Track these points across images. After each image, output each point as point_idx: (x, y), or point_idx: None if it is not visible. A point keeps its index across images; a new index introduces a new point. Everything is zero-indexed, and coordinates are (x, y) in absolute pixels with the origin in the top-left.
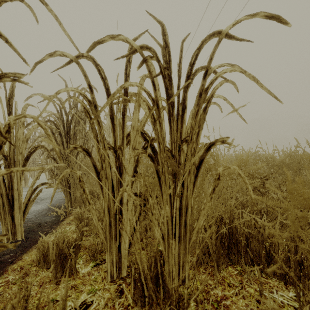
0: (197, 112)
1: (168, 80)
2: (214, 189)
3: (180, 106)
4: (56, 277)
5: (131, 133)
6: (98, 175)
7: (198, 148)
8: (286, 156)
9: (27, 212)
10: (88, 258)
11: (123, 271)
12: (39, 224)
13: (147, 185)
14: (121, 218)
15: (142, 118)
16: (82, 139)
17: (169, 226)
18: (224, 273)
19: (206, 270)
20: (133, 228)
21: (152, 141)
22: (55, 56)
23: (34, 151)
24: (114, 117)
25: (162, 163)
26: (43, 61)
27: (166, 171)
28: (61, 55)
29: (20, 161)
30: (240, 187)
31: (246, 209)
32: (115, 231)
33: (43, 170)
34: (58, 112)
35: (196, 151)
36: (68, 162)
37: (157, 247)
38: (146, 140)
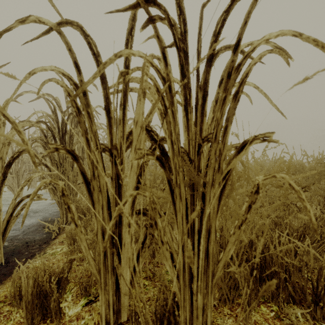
0: (225, 99)
1: (183, 59)
2: (250, 207)
3: (200, 93)
4: (33, 323)
5: (133, 131)
6: (88, 186)
7: (226, 149)
8: (318, 162)
9: (8, 231)
10: (79, 292)
11: (123, 314)
12: (27, 242)
13: (154, 199)
14: (120, 243)
15: (148, 112)
16: (80, 143)
17: (186, 258)
18: (257, 316)
19: (232, 310)
20: (137, 256)
21: (161, 141)
22: (29, 22)
23: (18, 156)
24: (110, 108)
25: (176, 170)
26: (11, 29)
27: (182, 181)
28: (36, 21)
29: (0, 168)
30: (280, 203)
31: (279, 228)
32: (111, 261)
33: (30, 179)
34: (53, 112)
35: (222, 154)
36: (63, 170)
37: (169, 288)
38: (153, 140)
